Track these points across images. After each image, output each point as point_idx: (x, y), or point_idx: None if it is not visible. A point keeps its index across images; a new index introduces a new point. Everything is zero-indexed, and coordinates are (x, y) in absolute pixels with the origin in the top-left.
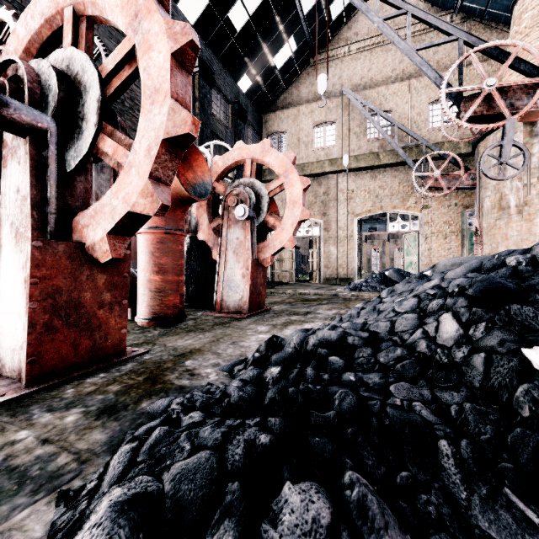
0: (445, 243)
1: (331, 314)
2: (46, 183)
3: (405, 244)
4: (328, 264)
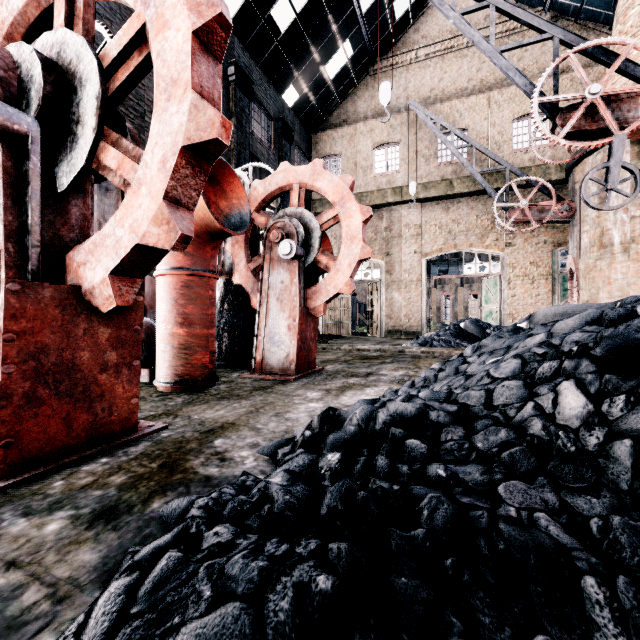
0: (532, 289)
1: (398, 376)
2: (26, 205)
3: (484, 290)
4: (391, 314)
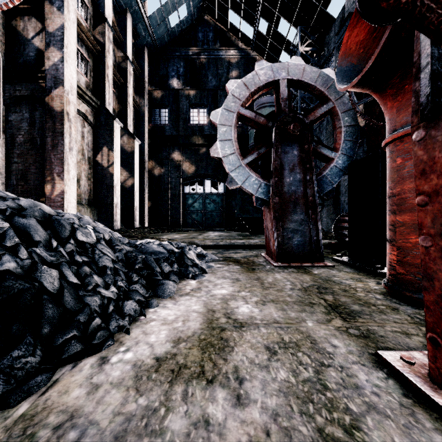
0: None
1: None
2: None
3: None
4: None
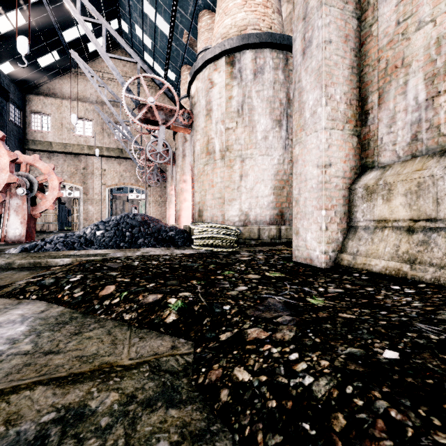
0: (159, 207)
1: None
2: None
3: (140, 206)
4: (87, 218)
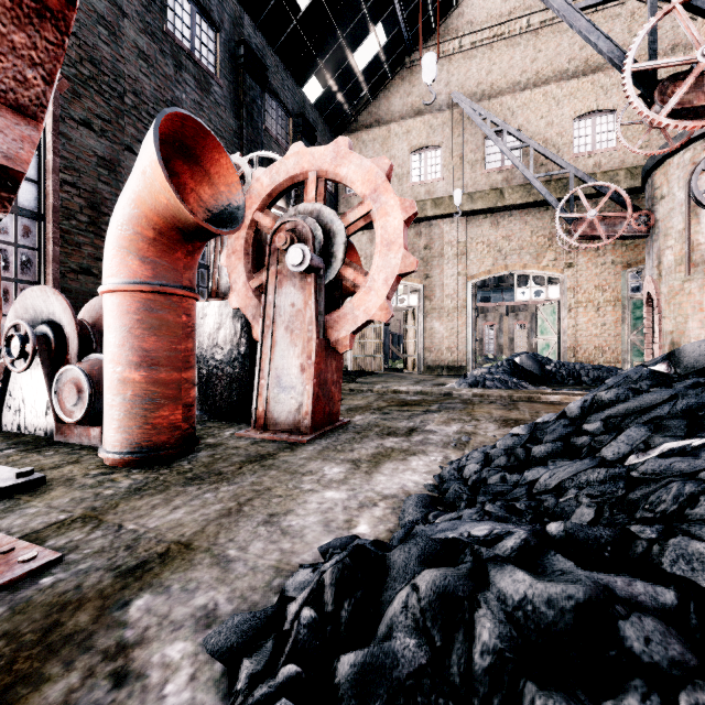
0: (597, 317)
1: (452, 434)
2: None
3: (539, 318)
4: (431, 347)
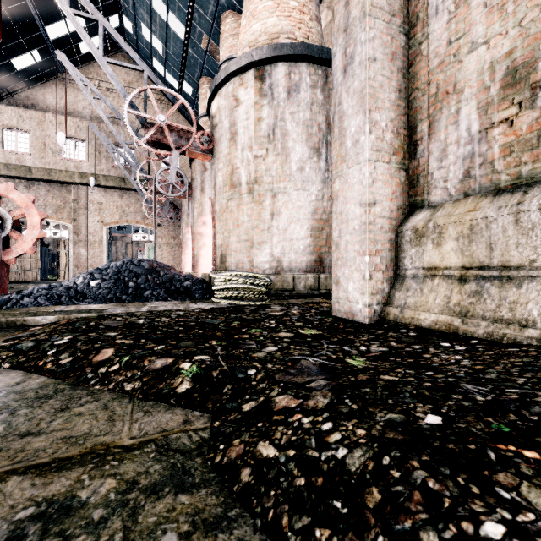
0: (172, 251)
1: None
2: None
3: (147, 250)
4: (79, 264)
